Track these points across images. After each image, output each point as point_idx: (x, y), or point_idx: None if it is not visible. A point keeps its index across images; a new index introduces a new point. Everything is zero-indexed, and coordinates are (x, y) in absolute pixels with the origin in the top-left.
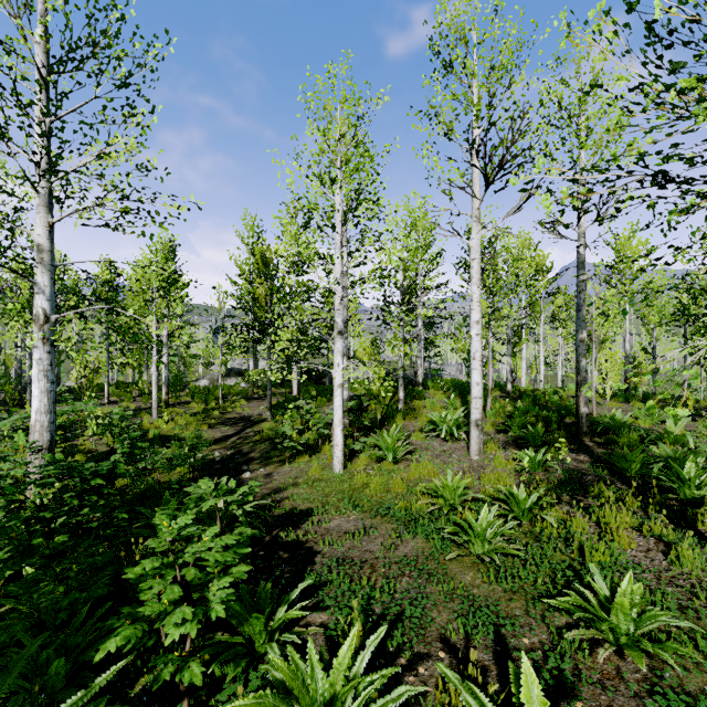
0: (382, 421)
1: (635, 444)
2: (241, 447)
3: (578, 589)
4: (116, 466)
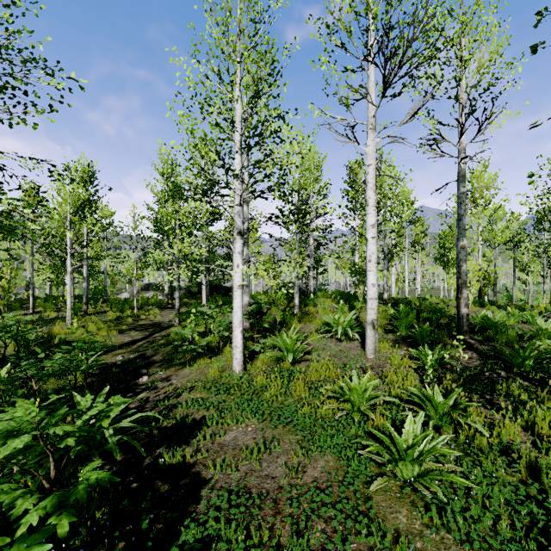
0: (280, 324)
1: (514, 341)
2: (145, 351)
3: None
4: None
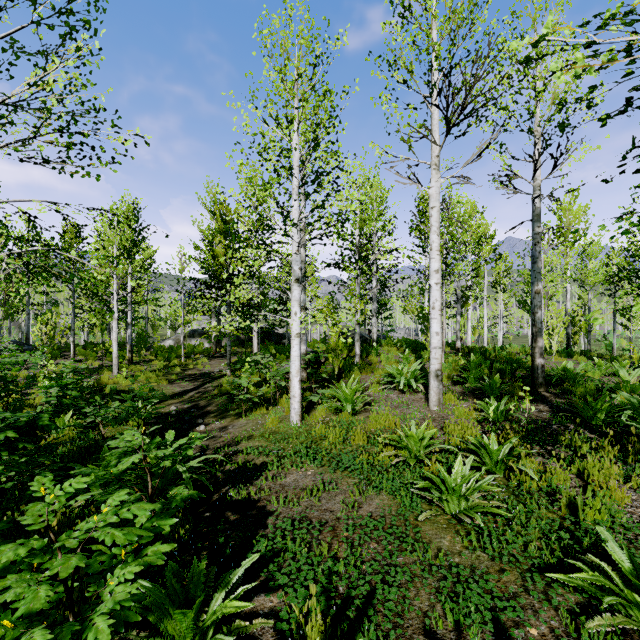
0: (339, 375)
1: (592, 394)
2: (198, 401)
3: (591, 560)
4: (38, 417)
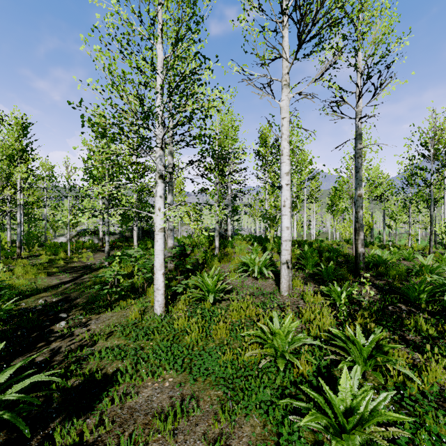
0: (202, 264)
1: (403, 275)
2: (70, 293)
3: None
4: None
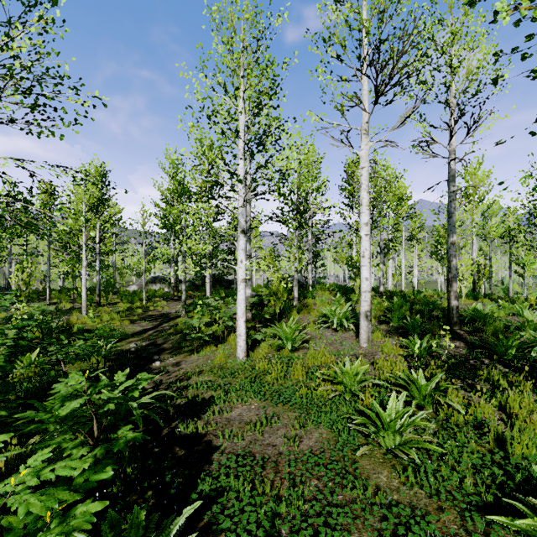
0: (280, 315)
1: (501, 332)
2: (156, 339)
3: (532, 503)
4: None
